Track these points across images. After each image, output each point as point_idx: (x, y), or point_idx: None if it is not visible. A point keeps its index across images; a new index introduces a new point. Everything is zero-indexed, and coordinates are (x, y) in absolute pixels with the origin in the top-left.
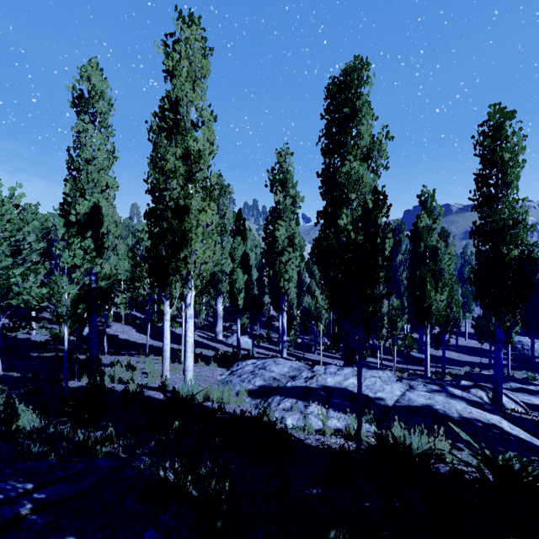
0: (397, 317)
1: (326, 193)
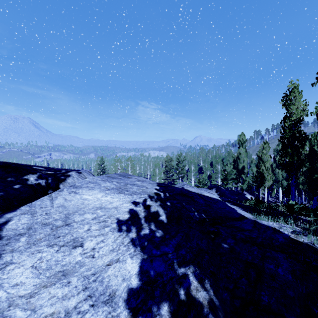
0: None
1: None
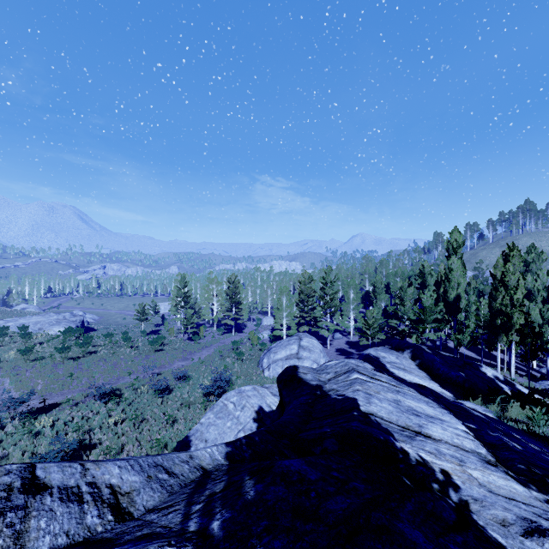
0: None
1: None
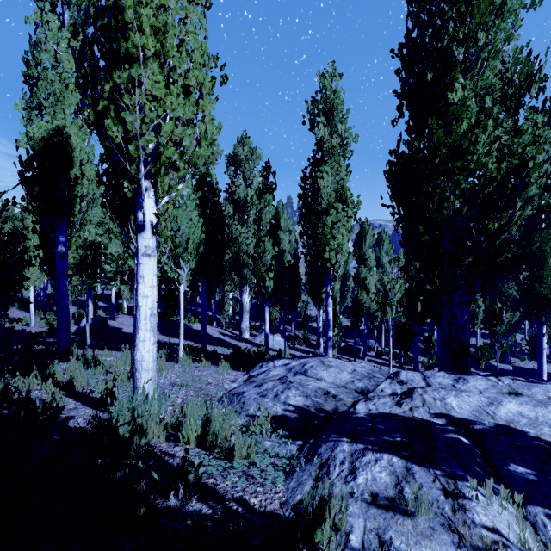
0: (502, 306)
1: (406, 84)
